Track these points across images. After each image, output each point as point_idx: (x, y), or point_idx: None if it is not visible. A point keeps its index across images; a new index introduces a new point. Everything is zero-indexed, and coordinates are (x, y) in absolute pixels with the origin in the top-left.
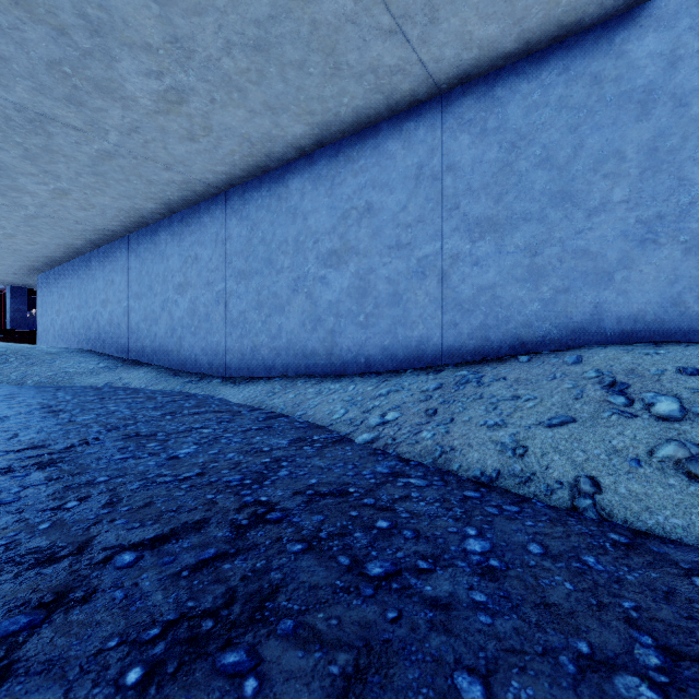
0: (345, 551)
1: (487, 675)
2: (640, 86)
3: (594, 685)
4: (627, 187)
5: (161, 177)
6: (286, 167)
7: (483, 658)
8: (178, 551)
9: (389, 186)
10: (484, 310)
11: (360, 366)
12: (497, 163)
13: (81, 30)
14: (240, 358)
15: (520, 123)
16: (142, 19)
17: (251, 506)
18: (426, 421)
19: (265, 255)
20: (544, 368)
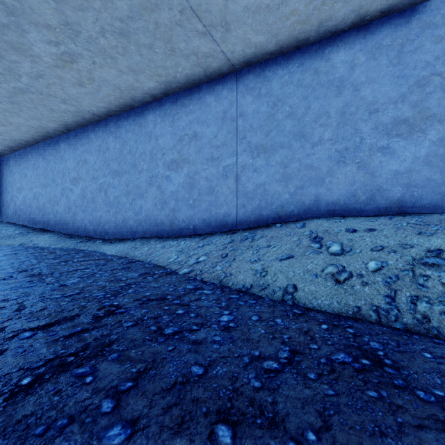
0: (156, 324)
1: (207, 366)
2: (337, 78)
3: (254, 365)
4: (331, 132)
5: (60, 107)
6: (145, 106)
7: (208, 360)
8: (59, 329)
9: (207, 122)
10: (259, 198)
11: (190, 231)
12: (266, 113)
13: (0, 11)
14: (115, 227)
15: (278, 92)
16: (44, 9)
17: (107, 307)
18: (220, 260)
19: (132, 161)
20: (286, 230)
